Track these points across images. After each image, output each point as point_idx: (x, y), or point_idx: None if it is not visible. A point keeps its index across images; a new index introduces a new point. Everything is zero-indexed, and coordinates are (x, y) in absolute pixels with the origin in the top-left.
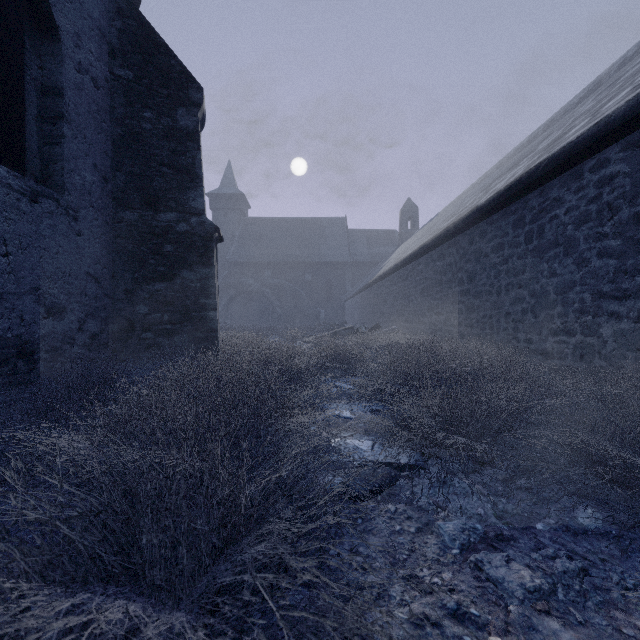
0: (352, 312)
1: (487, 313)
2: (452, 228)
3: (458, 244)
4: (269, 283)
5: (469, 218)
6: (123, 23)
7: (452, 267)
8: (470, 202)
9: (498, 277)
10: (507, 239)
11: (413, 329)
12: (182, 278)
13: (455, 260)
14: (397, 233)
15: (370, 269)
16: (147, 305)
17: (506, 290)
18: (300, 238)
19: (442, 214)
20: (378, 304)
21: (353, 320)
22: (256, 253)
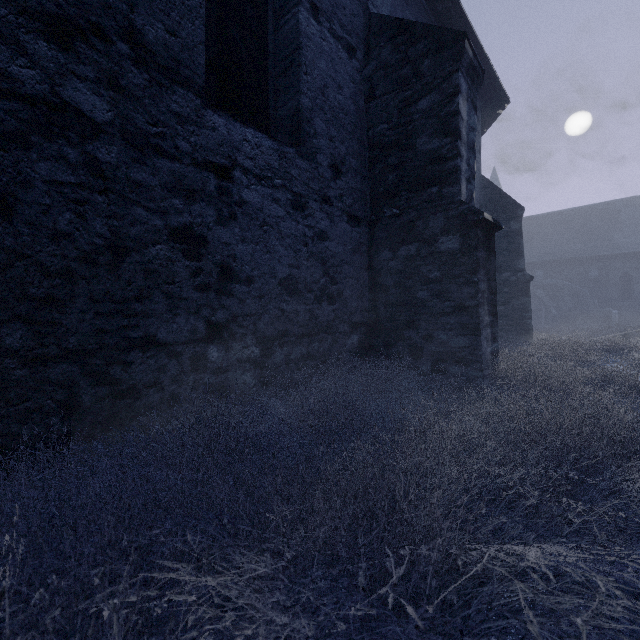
0: None
1: None
2: None
3: None
4: (541, 284)
5: None
6: (485, 192)
7: None
8: None
9: None
10: None
11: None
12: (512, 304)
13: None
14: None
15: None
16: None
17: None
18: (581, 230)
19: None
20: None
21: None
22: (525, 254)
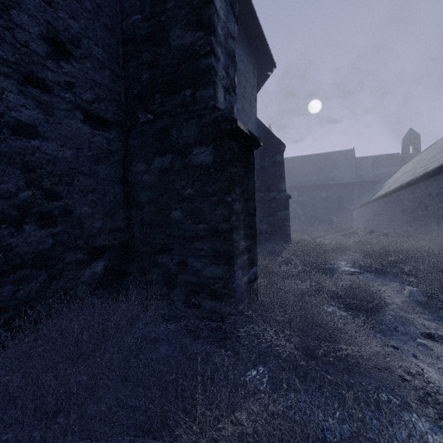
0: (358, 219)
1: (433, 228)
2: (415, 179)
3: (420, 188)
4: (296, 200)
5: (423, 176)
6: (259, 131)
7: (417, 200)
8: (435, 158)
9: (438, 209)
10: (441, 191)
11: (397, 234)
12: (278, 215)
13: (419, 196)
14: (400, 155)
15: (374, 186)
16: (266, 225)
17: (441, 217)
18: (317, 168)
19: (436, 146)
20: (376, 215)
21: (358, 224)
22: (287, 181)
